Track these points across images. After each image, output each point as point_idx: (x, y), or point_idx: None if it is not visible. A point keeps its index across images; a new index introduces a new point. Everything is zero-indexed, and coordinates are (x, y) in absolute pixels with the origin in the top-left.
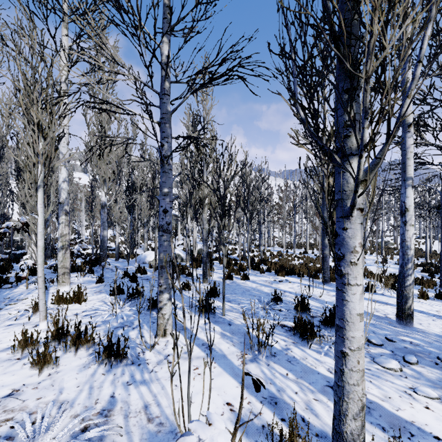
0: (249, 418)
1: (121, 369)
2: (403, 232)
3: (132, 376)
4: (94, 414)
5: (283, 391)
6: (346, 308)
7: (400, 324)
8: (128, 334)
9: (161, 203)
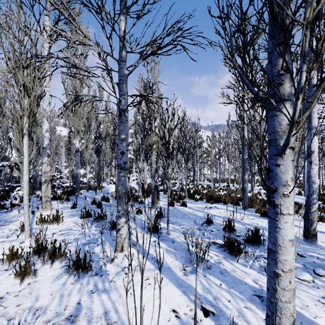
0: (192, 324)
1: (86, 279)
2: (309, 170)
3: (96, 285)
4: (63, 319)
5: (218, 299)
6: (278, 234)
7: (307, 242)
8: (94, 249)
9: (119, 146)
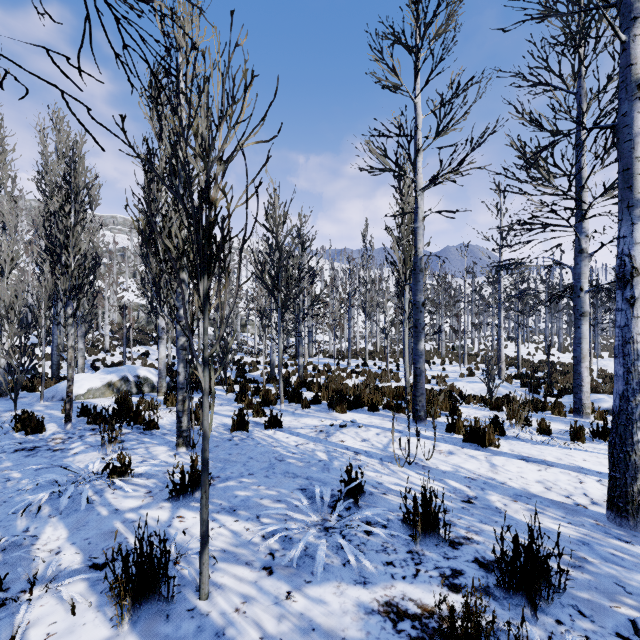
0: None
1: None
2: (627, 321)
3: None
4: None
5: None
6: None
7: (622, 526)
8: None
9: None
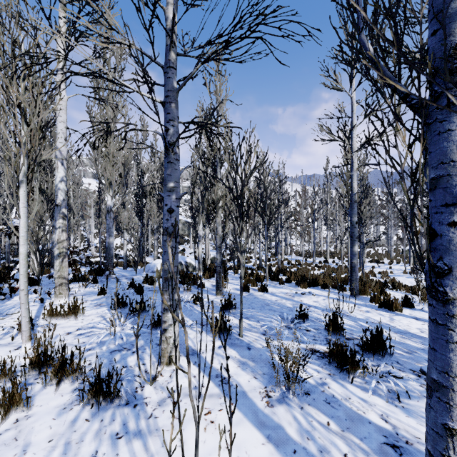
0: None
1: (111, 412)
2: None
3: (125, 423)
4: None
5: (327, 452)
6: (455, 355)
7: None
8: (126, 360)
9: (165, 201)
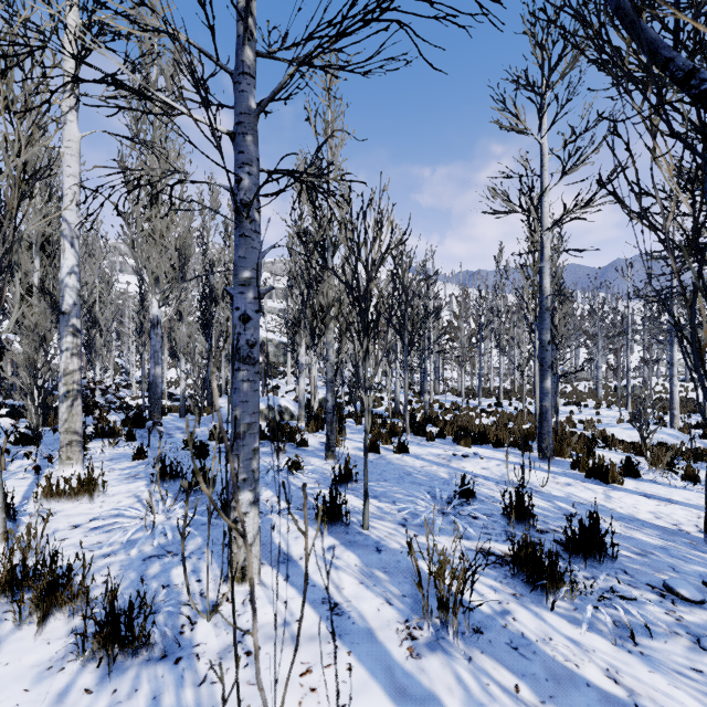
0: None
1: (133, 673)
2: None
3: (156, 695)
4: None
5: None
6: None
7: None
8: (170, 574)
9: (236, 301)
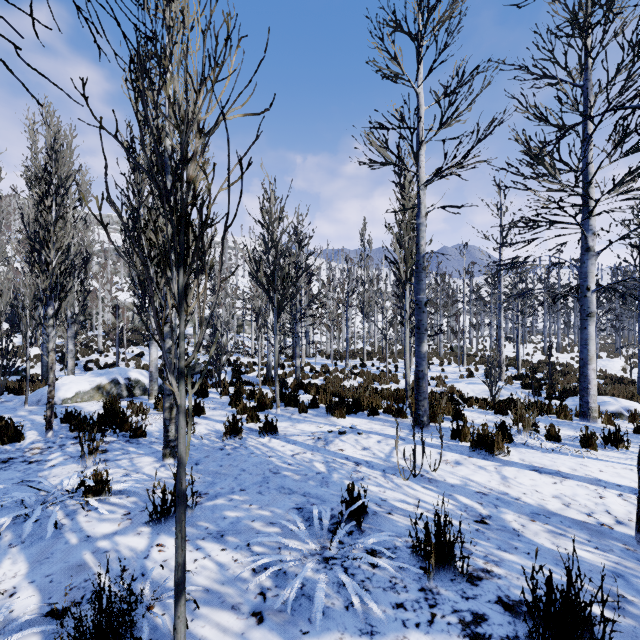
0: None
1: None
2: None
3: None
4: None
5: None
6: None
7: None
8: None
9: None
